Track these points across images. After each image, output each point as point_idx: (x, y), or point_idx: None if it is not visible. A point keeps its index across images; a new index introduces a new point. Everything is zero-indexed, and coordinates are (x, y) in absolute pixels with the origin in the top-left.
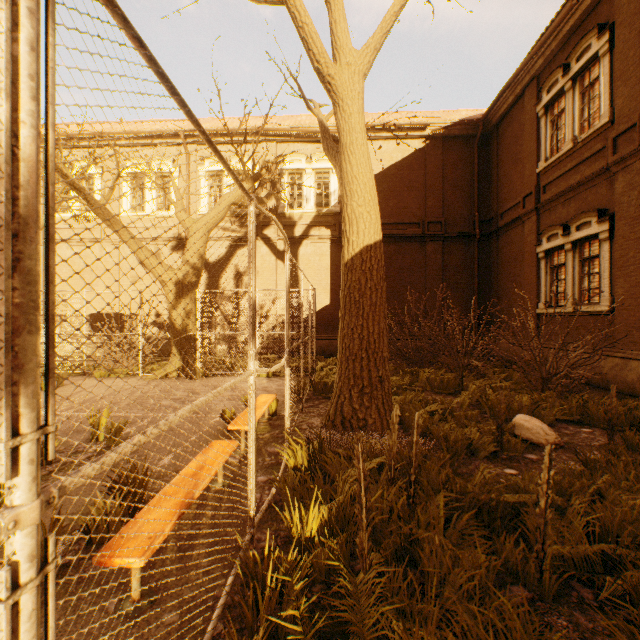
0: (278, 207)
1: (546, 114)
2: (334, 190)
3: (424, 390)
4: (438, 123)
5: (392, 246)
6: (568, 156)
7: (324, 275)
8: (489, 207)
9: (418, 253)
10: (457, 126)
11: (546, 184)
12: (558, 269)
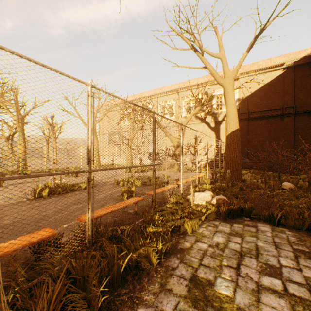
0: (211, 110)
1: None
2: (236, 100)
3: (262, 178)
4: (290, 61)
5: (265, 121)
6: None
7: None
8: None
9: (279, 123)
10: (302, 59)
11: None
12: None
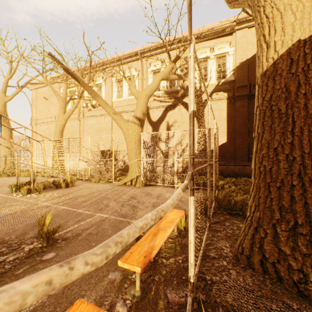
0: None
1: None
2: (229, 66)
3: None
4: None
5: None
6: None
7: (222, 123)
8: None
9: None
10: None
11: None
12: None
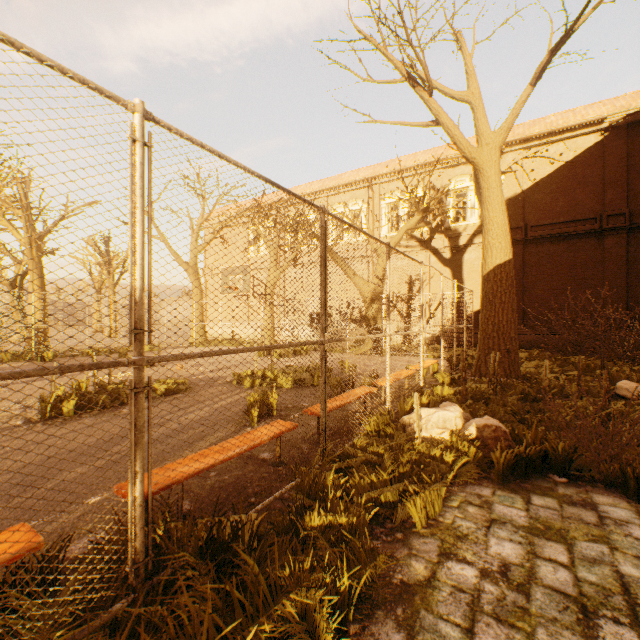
0: (444, 223)
1: None
2: None
3: (563, 370)
4: (618, 113)
5: (561, 244)
6: None
7: None
8: None
9: (594, 248)
10: None
11: None
12: None
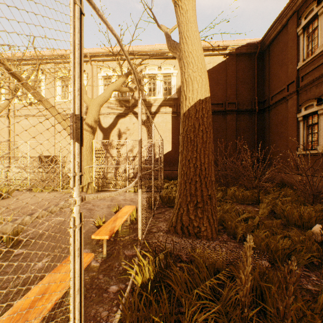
0: (142, 96)
1: (303, 32)
2: (174, 85)
3: (233, 202)
4: (234, 45)
5: None
6: (320, 55)
7: (168, 134)
8: (263, 94)
9: (222, 121)
10: (245, 47)
11: (304, 75)
12: (312, 127)
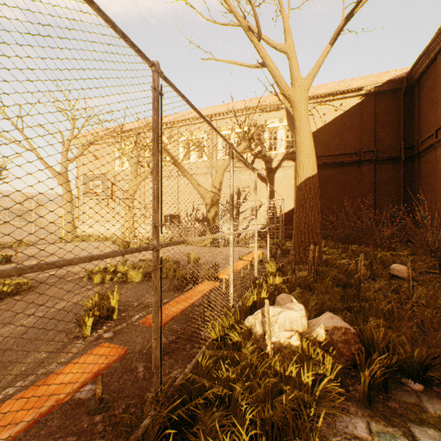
0: (262, 151)
1: None
2: None
3: (347, 255)
4: (371, 85)
5: (337, 169)
6: None
7: (290, 190)
8: (413, 137)
9: (356, 173)
10: (386, 84)
11: None
12: None
